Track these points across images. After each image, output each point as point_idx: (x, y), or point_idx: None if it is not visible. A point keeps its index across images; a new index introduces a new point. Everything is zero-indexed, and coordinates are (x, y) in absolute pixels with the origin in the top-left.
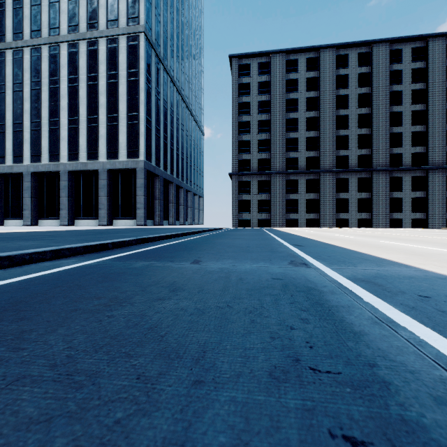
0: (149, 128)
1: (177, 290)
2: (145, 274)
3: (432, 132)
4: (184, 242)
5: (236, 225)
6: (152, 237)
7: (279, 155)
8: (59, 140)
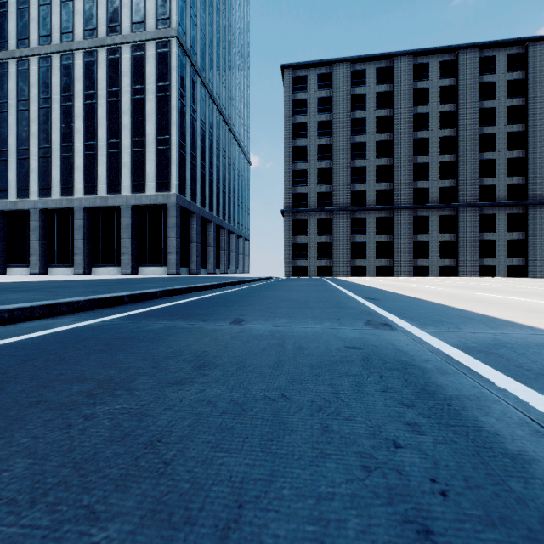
0: (182, 155)
1: (205, 366)
2: (164, 339)
3: (533, 158)
4: (223, 295)
5: (290, 273)
6: (183, 288)
7: (343, 187)
8: (72, 170)
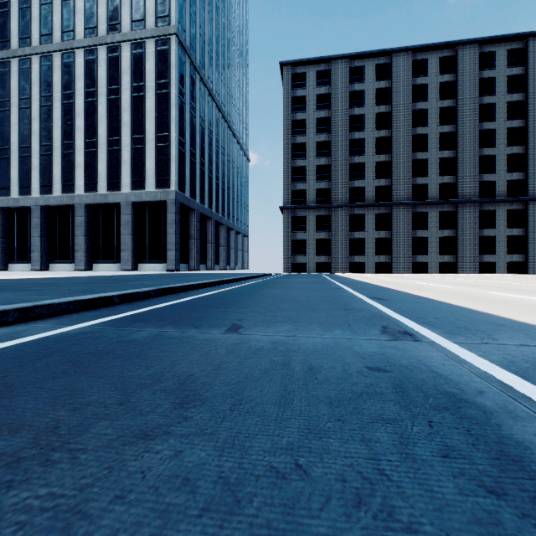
0: (182, 152)
1: (189, 401)
2: (145, 355)
3: (533, 154)
4: (221, 294)
5: (288, 270)
6: (179, 287)
7: (342, 184)
8: (73, 167)
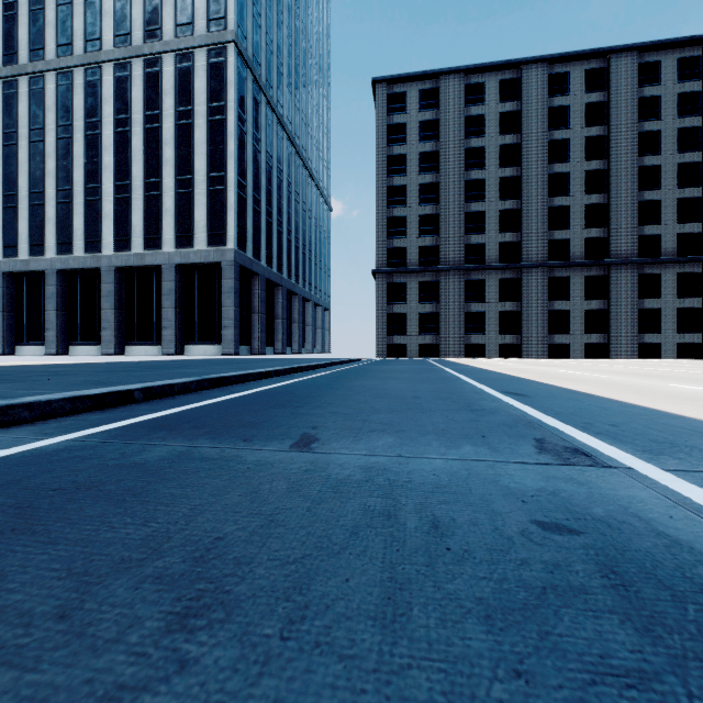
0: (242, 198)
1: (200, 610)
2: (150, 493)
3: None
4: (290, 386)
5: (383, 354)
6: (233, 377)
7: (454, 240)
8: (100, 219)
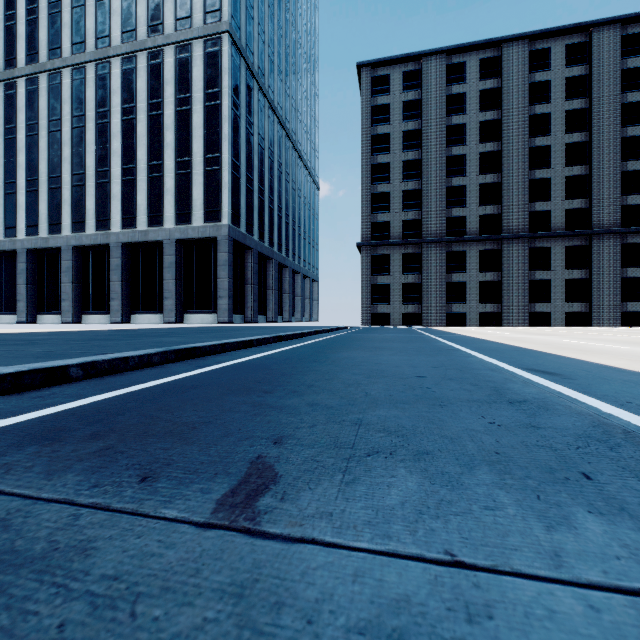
0: (236, 177)
1: None
2: None
3: None
4: (268, 358)
5: (368, 322)
6: (207, 347)
7: (436, 213)
8: (109, 199)
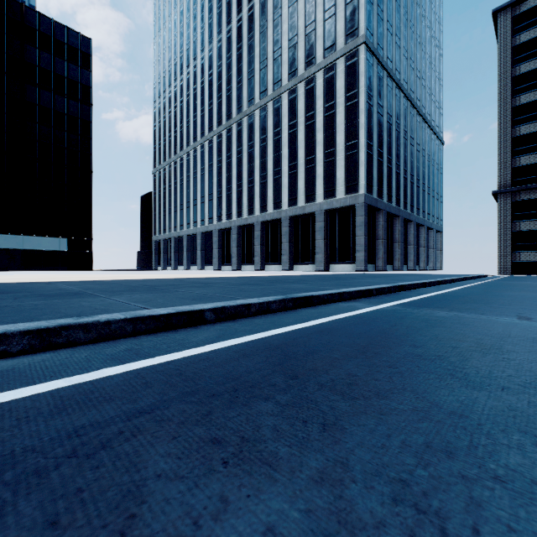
0: (369, 155)
1: None
2: (471, 324)
3: None
4: (455, 293)
5: (506, 271)
6: (407, 285)
7: None
8: (280, 188)
